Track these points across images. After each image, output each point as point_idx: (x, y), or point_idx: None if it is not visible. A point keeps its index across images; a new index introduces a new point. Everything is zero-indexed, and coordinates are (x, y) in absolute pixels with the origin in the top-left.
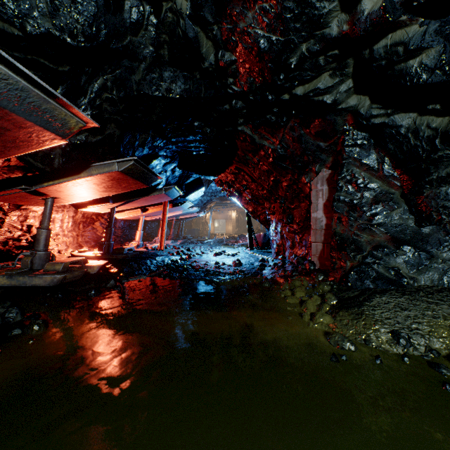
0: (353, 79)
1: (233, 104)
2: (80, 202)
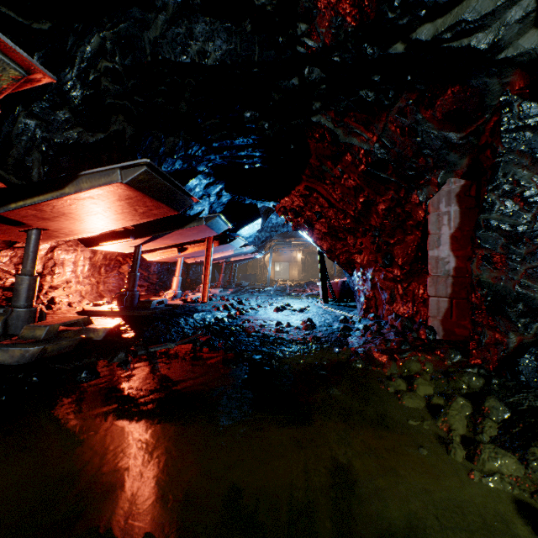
0: None
1: (305, 74)
2: (91, 238)
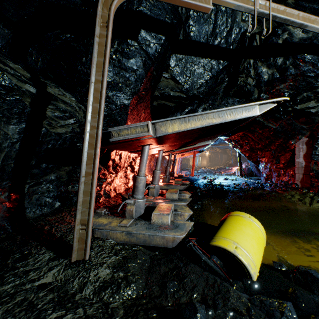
0: None
1: None
2: None
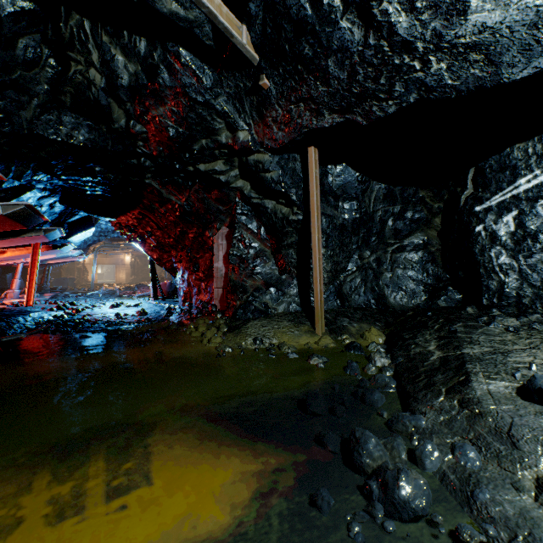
0: (239, 170)
1: (141, 161)
2: None
